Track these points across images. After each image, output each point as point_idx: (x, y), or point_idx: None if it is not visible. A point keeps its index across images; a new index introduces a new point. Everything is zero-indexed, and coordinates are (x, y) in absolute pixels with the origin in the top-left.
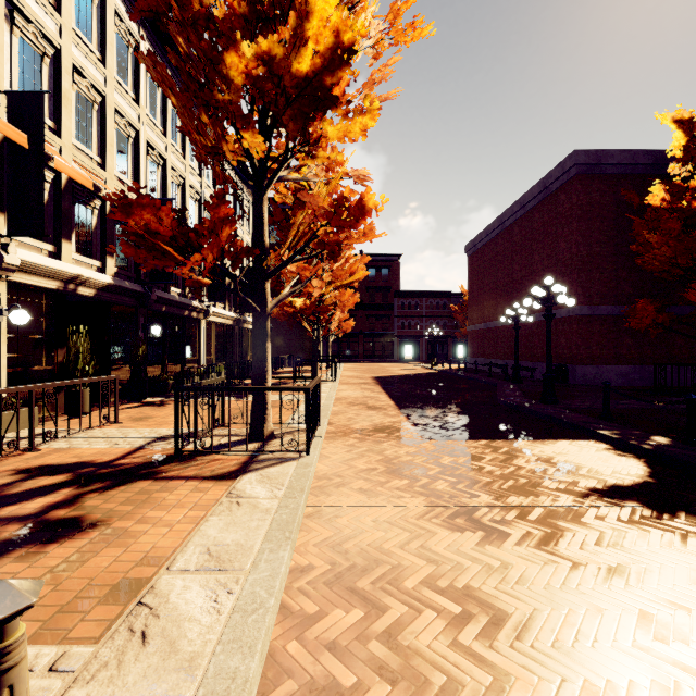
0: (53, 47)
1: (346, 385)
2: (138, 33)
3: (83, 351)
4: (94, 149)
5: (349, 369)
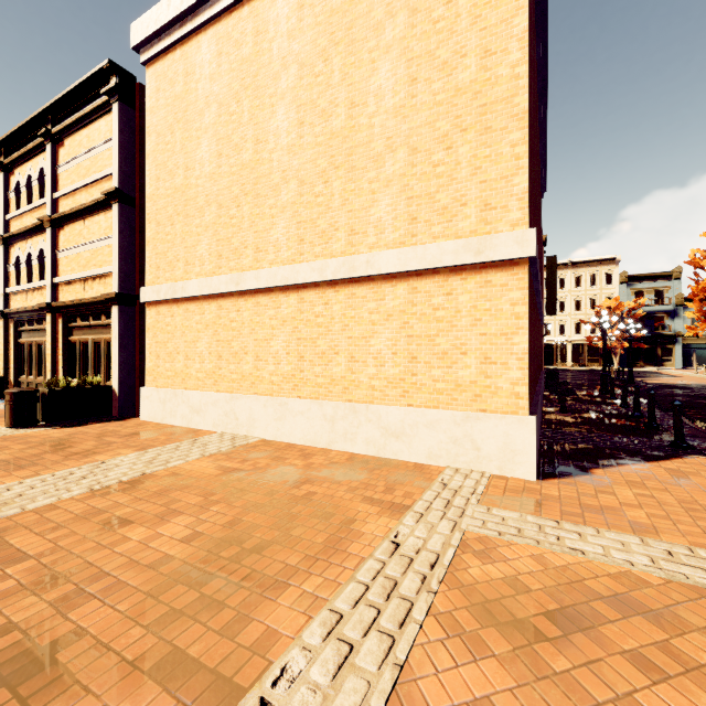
0: None
1: None
2: None
3: None
4: None
5: None
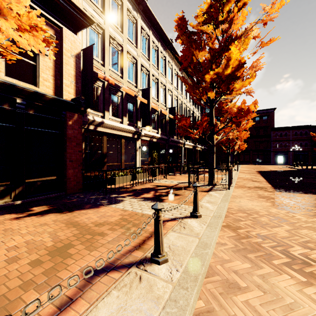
0: (148, 71)
1: (242, 173)
2: (165, 54)
3: (156, 158)
4: (155, 96)
5: (244, 167)
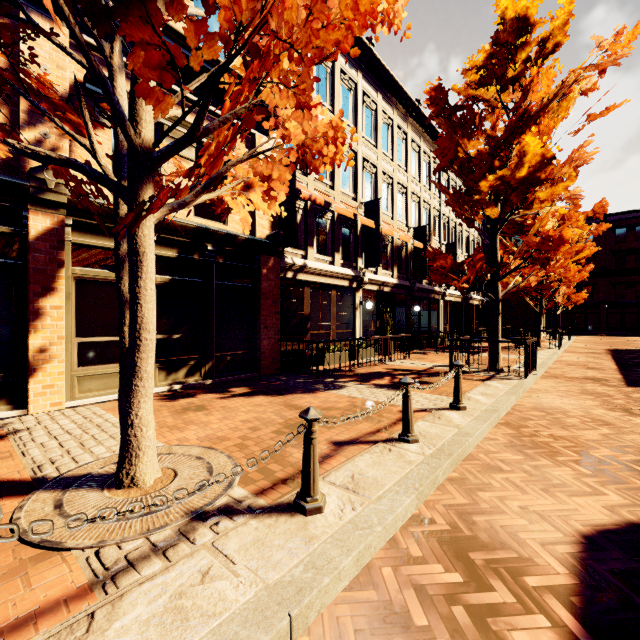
0: (375, 167)
1: (570, 353)
2: (407, 128)
3: (389, 321)
4: (388, 210)
5: (581, 341)
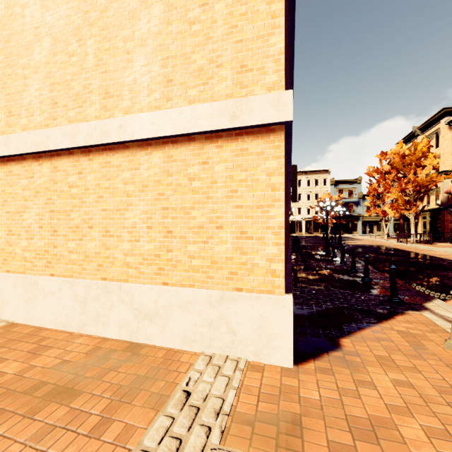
0: None
1: None
2: None
3: None
4: None
5: None
